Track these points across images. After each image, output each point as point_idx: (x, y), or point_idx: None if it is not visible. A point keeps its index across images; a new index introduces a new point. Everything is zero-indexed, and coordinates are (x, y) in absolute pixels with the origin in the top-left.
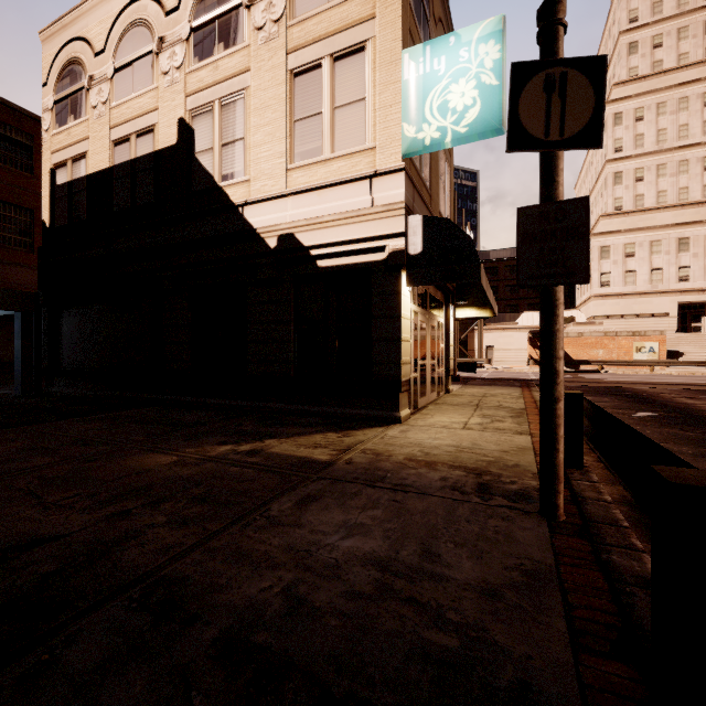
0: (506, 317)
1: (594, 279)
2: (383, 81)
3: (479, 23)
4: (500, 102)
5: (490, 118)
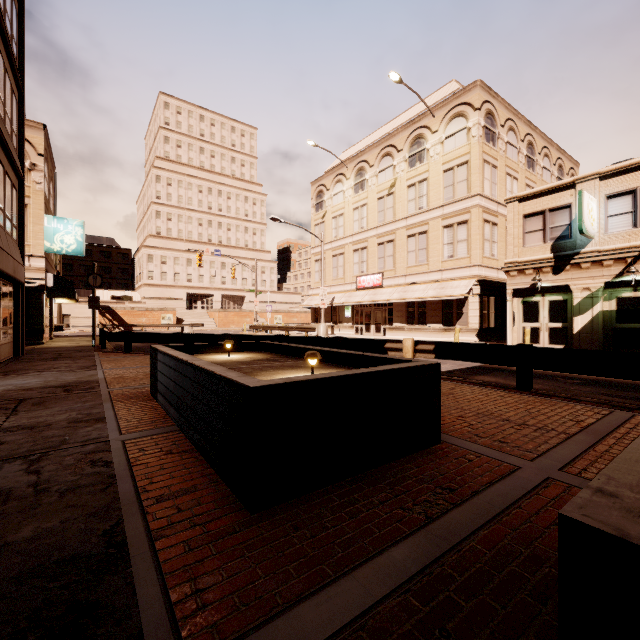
0: (82, 292)
1: (144, 274)
2: (35, 222)
3: (76, 220)
4: (83, 246)
5: (80, 250)
